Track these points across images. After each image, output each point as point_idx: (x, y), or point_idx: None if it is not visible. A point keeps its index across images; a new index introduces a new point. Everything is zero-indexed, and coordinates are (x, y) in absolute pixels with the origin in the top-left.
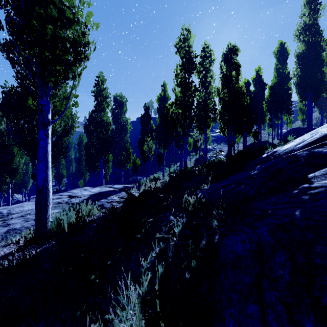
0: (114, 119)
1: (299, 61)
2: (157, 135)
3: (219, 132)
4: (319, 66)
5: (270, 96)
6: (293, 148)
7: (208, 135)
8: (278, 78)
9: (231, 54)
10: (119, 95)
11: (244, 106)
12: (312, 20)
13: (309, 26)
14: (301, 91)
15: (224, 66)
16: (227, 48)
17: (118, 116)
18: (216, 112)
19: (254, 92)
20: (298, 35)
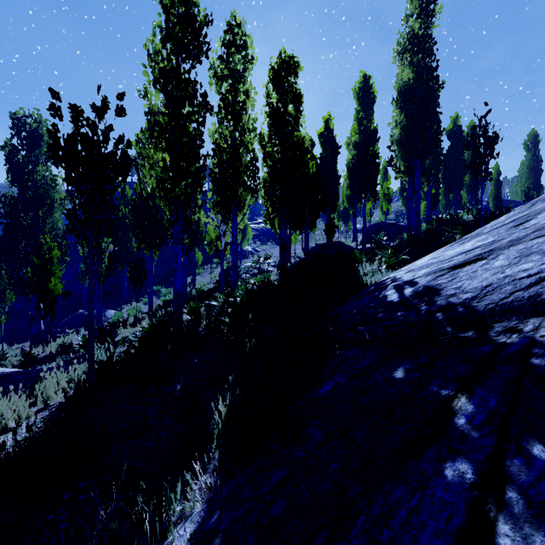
0: (13, 172)
1: (403, 99)
2: (135, 219)
3: (265, 221)
4: (435, 111)
5: (352, 160)
6: (535, 294)
7: (241, 226)
8: (360, 136)
9: (286, 70)
10: (30, 115)
11: (310, 174)
12: (424, 29)
13: (421, 36)
14: (407, 154)
15: (273, 91)
16: (279, 58)
17: (23, 166)
18: (257, 175)
19: (322, 156)
20: (400, 53)
